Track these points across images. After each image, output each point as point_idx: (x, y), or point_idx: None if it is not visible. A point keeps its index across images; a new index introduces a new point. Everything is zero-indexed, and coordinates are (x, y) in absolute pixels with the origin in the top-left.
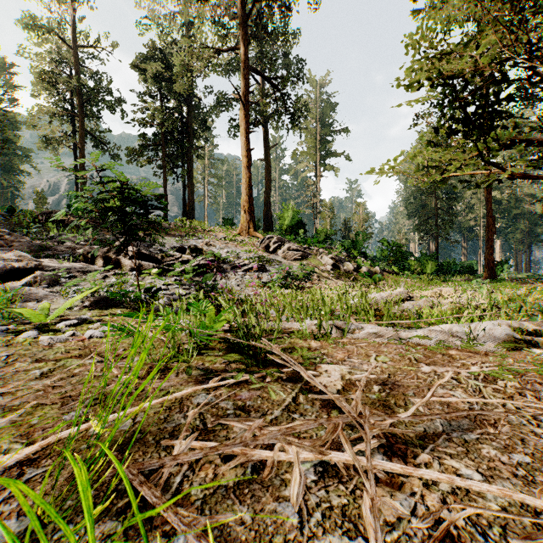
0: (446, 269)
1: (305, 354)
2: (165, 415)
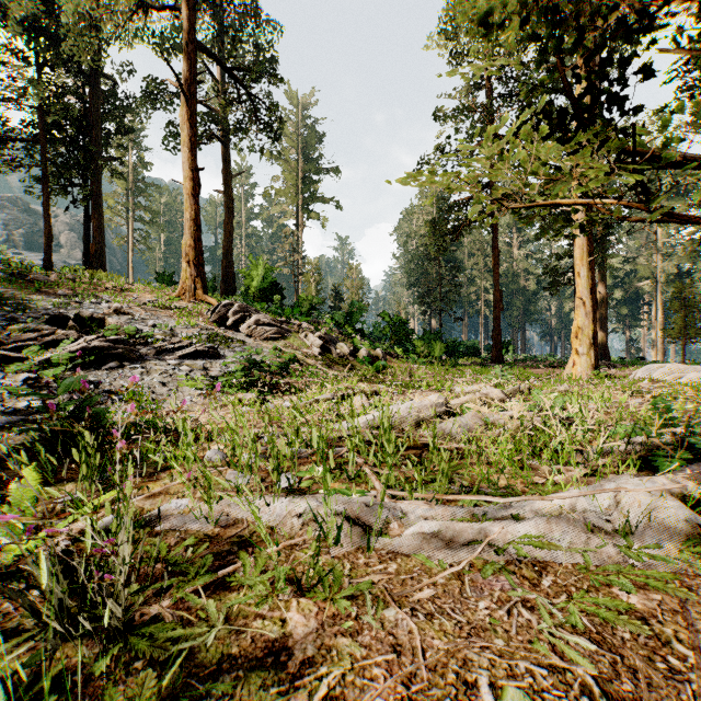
0: (451, 350)
1: None
2: None
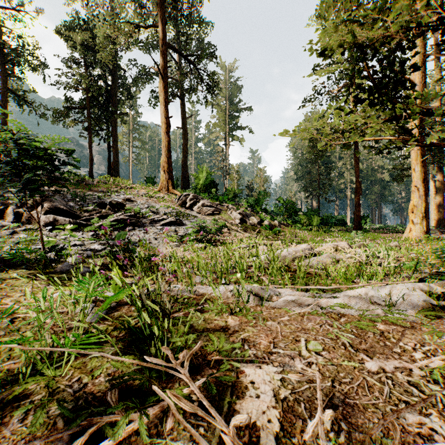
0: (326, 221)
1: (223, 348)
2: None
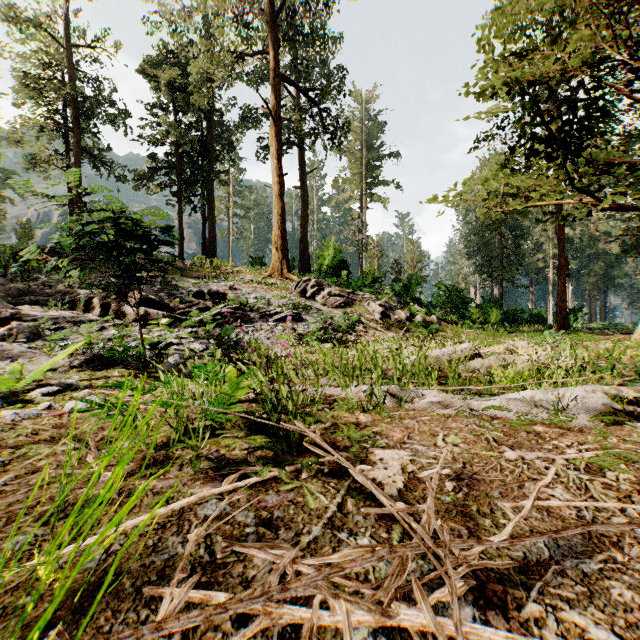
0: (512, 318)
1: (353, 434)
2: (156, 539)
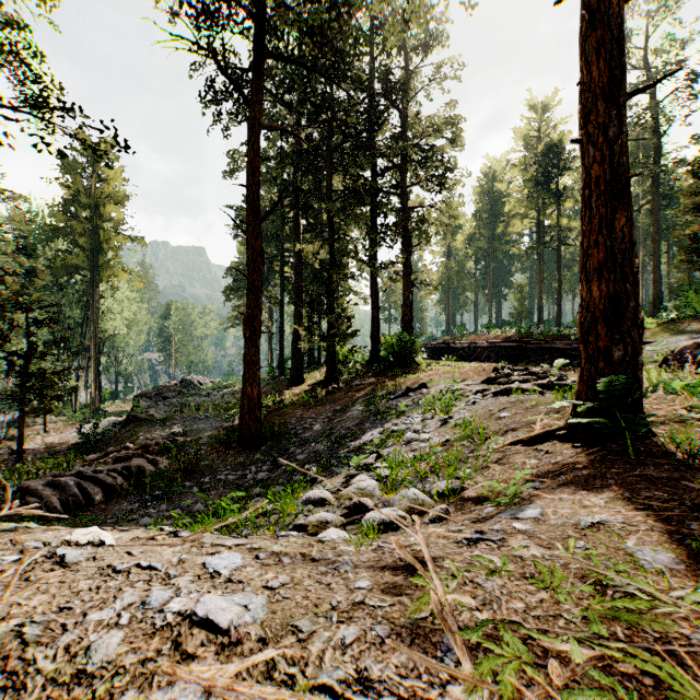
0: None
1: None
2: None
